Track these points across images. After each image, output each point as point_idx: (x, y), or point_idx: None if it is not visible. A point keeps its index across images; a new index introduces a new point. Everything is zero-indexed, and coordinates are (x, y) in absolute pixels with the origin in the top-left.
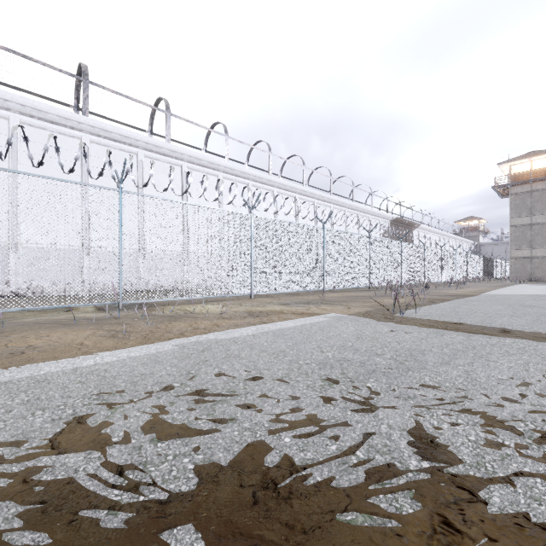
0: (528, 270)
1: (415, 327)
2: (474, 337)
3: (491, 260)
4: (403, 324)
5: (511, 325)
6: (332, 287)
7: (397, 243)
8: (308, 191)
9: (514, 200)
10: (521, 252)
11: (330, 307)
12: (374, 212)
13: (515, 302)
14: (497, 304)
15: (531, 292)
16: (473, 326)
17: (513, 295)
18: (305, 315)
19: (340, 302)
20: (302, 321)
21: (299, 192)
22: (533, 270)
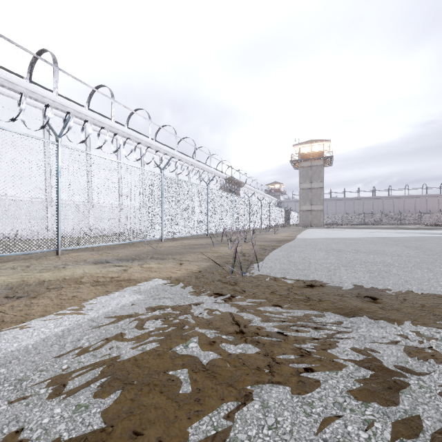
0: (309, 219)
1: (267, 305)
2: (362, 327)
3: (289, 212)
4: (249, 299)
5: (363, 284)
6: (171, 235)
7: (230, 195)
8: (154, 144)
9: (302, 171)
10: (306, 207)
11: (158, 265)
12: (212, 170)
13: (326, 246)
14: (317, 250)
15: (323, 235)
16: (330, 291)
17: (316, 239)
18: (111, 286)
19: (175, 255)
20: (83, 310)
21: (145, 144)
22: (312, 219)
